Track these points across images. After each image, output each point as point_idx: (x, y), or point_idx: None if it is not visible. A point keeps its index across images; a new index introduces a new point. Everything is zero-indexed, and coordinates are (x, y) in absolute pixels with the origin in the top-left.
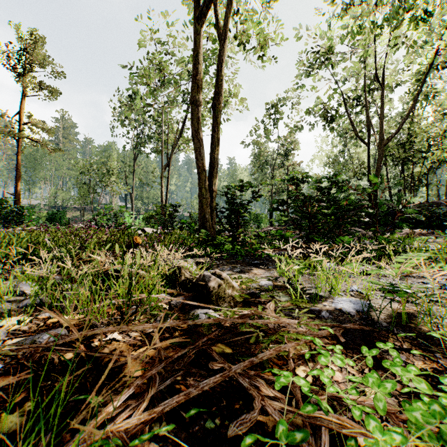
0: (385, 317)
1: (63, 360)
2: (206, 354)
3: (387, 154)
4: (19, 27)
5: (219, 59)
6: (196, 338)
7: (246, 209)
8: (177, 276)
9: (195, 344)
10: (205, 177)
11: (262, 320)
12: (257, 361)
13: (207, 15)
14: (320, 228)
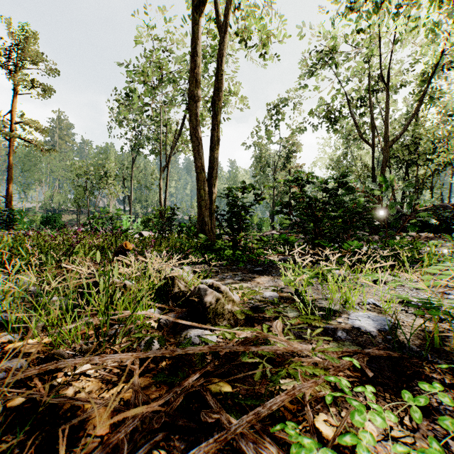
0: (412, 337)
1: (10, 407)
2: (198, 394)
3: (392, 156)
4: (11, 22)
5: (219, 53)
6: (187, 370)
7: (248, 212)
8: (170, 287)
9: (184, 385)
10: (204, 177)
11: (268, 346)
12: (264, 413)
13: (205, 4)
14: (327, 232)
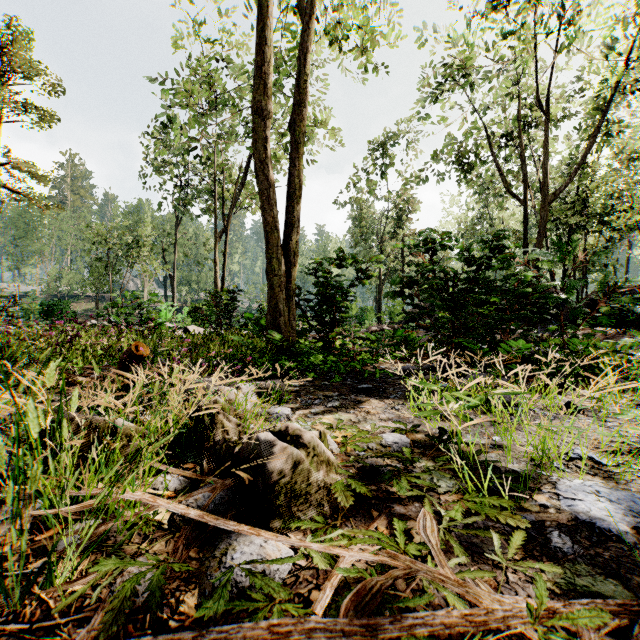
0: None
1: None
2: None
3: (549, 219)
4: None
5: (302, 47)
6: None
7: (346, 296)
8: (208, 428)
9: None
10: (278, 239)
11: (424, 612)
12: None
13: None
14: (472, 325)
